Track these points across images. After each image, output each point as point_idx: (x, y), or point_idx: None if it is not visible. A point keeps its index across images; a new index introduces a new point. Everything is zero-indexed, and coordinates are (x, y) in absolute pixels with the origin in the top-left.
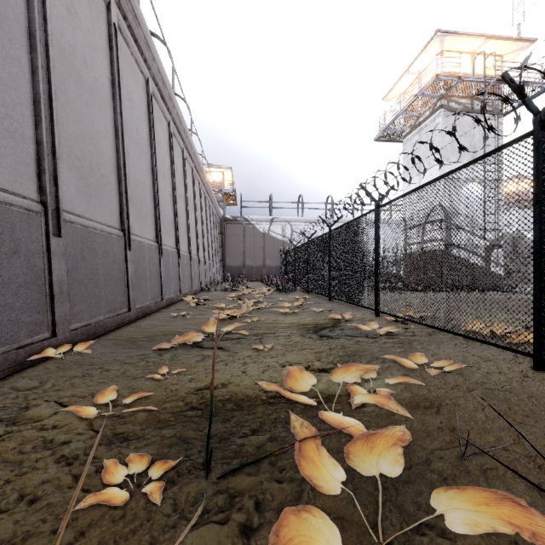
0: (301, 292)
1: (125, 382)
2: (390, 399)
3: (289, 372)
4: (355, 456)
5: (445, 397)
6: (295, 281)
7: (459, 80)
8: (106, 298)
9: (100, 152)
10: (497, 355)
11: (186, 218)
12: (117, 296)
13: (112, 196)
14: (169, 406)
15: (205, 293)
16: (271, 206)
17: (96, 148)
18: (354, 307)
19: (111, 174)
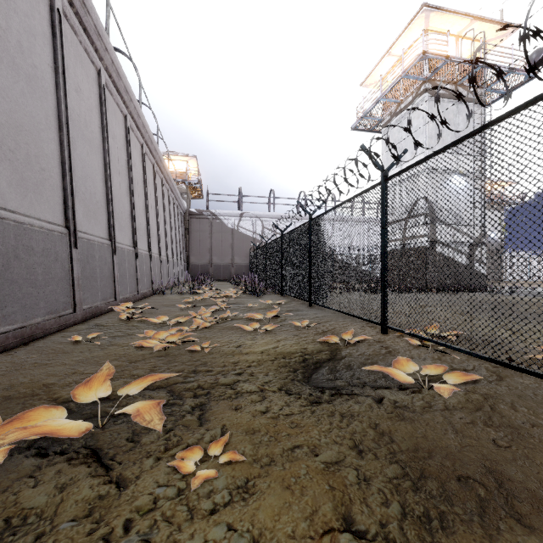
0: (274, 294)
1: None
2: None
3: None
4: None
5: None
6: (266, 281)
7: (447, 60)
8: None
9: None
10: None
11: (129, 203)
12: None
13: None
14: None
15: (157, 297)
16: (240, 200)
17: None
18: (345, 317)
19: None
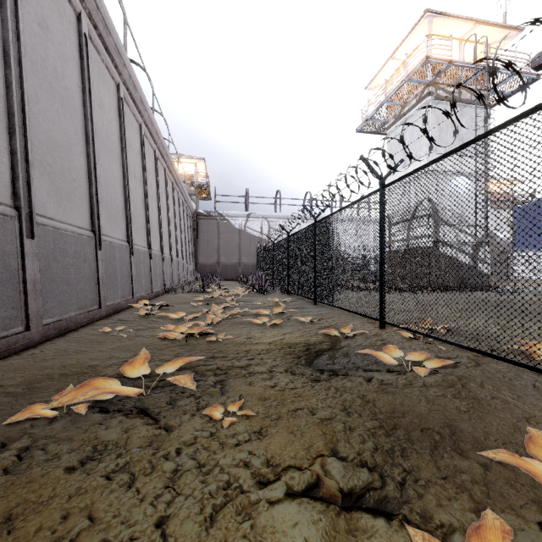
0: (281, 293)
1: None
2: None
3: None
4: None
5: None
6: (273, 280)
7: (449, 64)
8: None
9: None
10: None
11: (144, 206)
12: None
13: None
14: None
15: (169, 295)
16: (247, 201)
17: None
18: (347, 314)
19: None
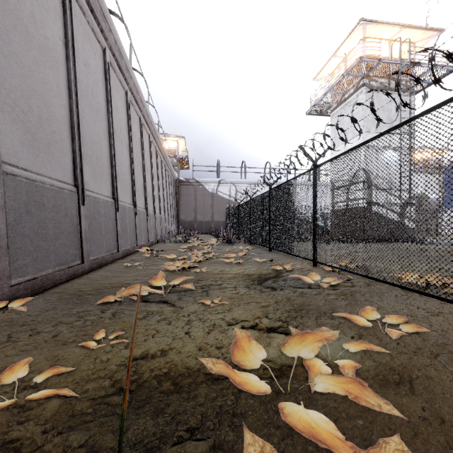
0: (245, 243)
1: (52, 350)
2: (365, 385)
3: (237, 340)
4: None
5: (412, 366)
6: (239, 234)
7: (379, 62)
8: (56, 251)
9: (50, 109)
10: (442, 308)
11: (142, 178)
12: (69, 249)
13: (65, 152)
14: (92, 388)
15: (160, 244)
16: (218, 170)
17: (46, 105)
18: (292, 257)
19: (63, 132)
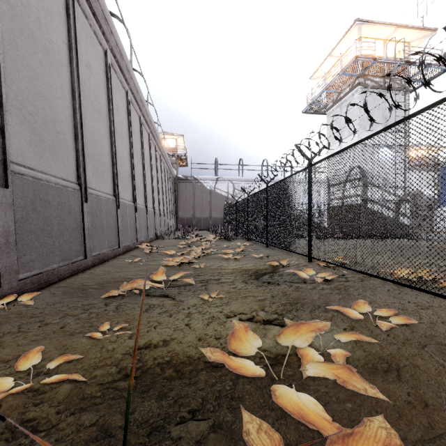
0: (242, 240)
1: (60, 340)
2: (353, 371)
3: (235, 331)
4: None
5: (400, 355)
6: (236, 230)
7: (374, 61)
8: (61, 247)
9: (55, 110)
10: (432, 302)
11: (142, 176)
12: (73, 245)
13: (69, 152)
14: (100, 374)
15: (160, 240)
16: (216, 167)
17: (51, 106)
18: (289, 253)
19: (67, 132)
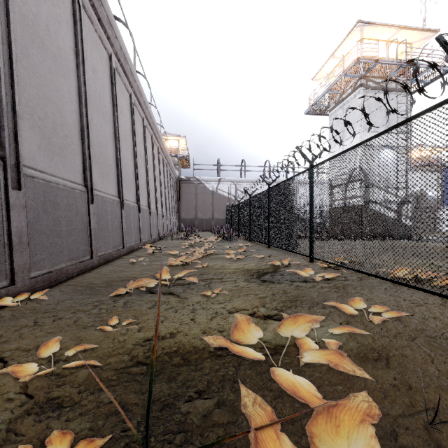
0: (244, 240)
1: (74, 332)
2: (344, 357)
3: (237, 323)
4: (318, 439)
5: (391, 346)
6: (238, 231)
7: (376, 63)
8: (69, 247)
9: (63, 115)
10: (426, 300)
11: (145, 177)
12: (80, 245)
13: (76, 155)
14: (114, 361)
15: (163, 241)
16: (218, 168)
17: (60, 111)
18: (290, 254)
19: (74, 136)
